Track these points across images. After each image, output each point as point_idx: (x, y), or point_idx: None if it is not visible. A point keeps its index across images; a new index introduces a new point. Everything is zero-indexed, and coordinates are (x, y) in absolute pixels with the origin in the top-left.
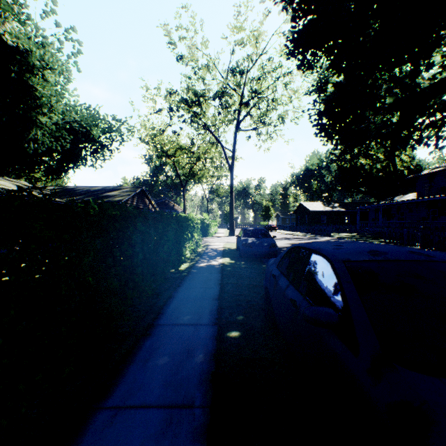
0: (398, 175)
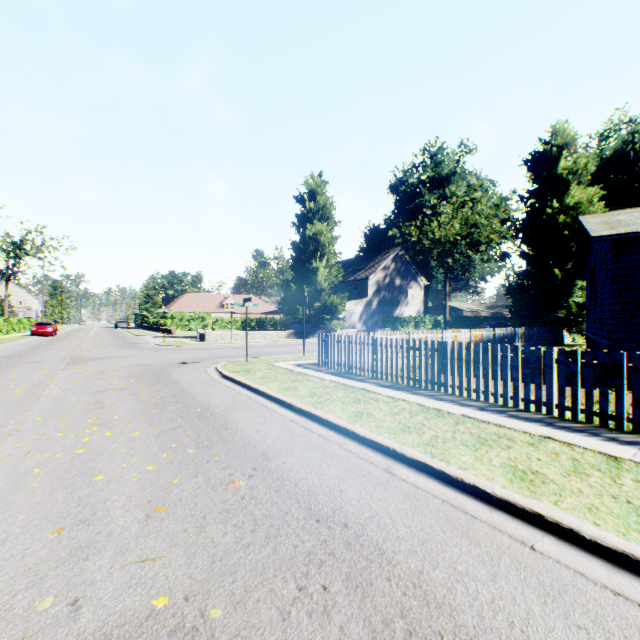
0: None
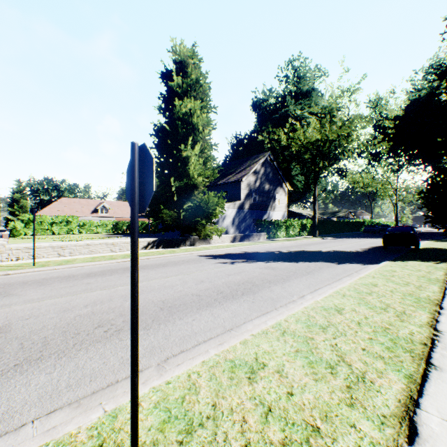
0: None
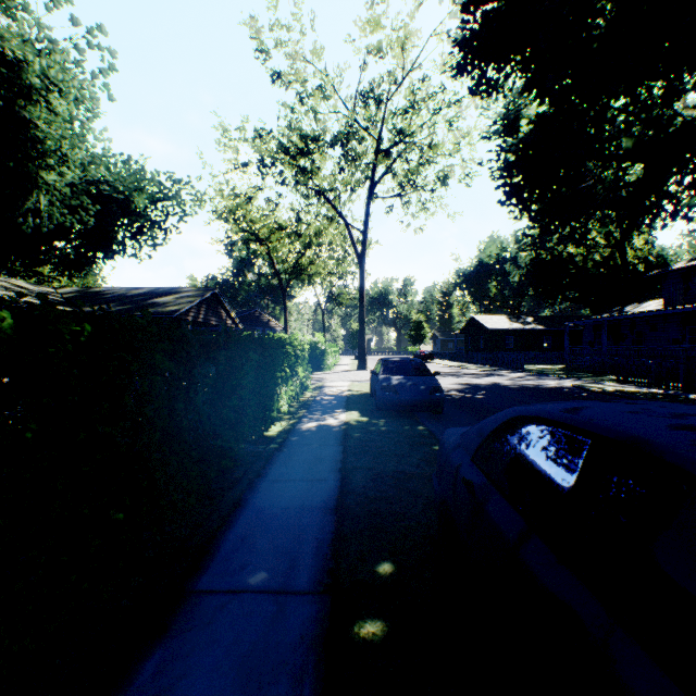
0: (629, 271)
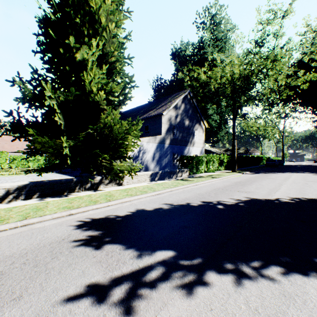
0: None
